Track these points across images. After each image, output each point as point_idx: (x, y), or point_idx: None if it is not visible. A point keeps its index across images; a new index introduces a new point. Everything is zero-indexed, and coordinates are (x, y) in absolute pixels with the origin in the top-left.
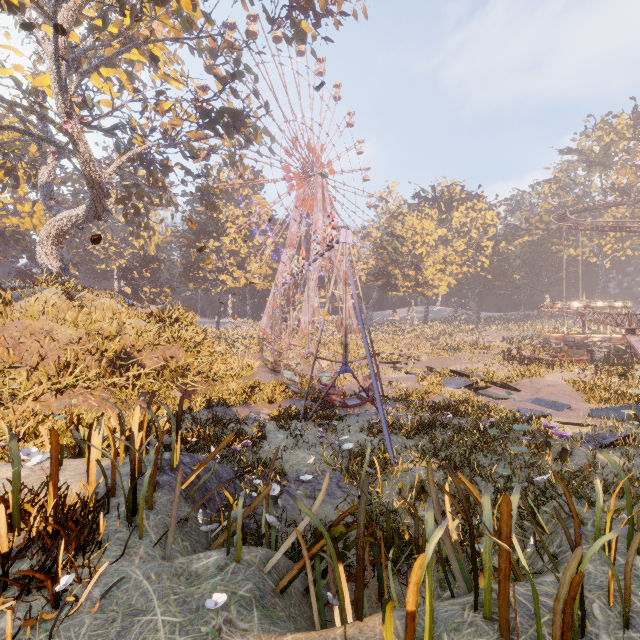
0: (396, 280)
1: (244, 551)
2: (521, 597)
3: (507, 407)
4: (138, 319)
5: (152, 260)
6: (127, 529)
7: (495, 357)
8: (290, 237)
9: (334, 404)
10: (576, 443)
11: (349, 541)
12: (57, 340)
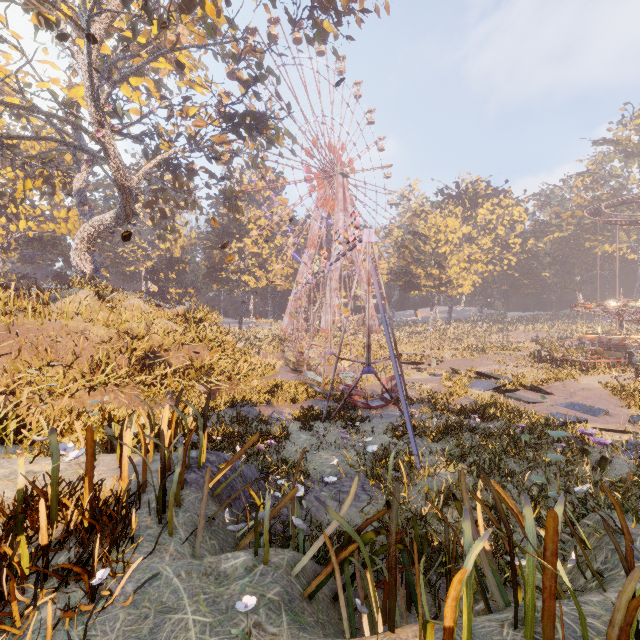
0: (418, 279)
1: (271, 553)
2: (565, 617)
3: (538, 411)
4: (165, 319)
5: (177, 262)
6: (157, 526)
7: (524, 359)
8: (311, 237)
9: (356, 405)
10: (616, 451)
11: (375, 546)
12: (90, 339)
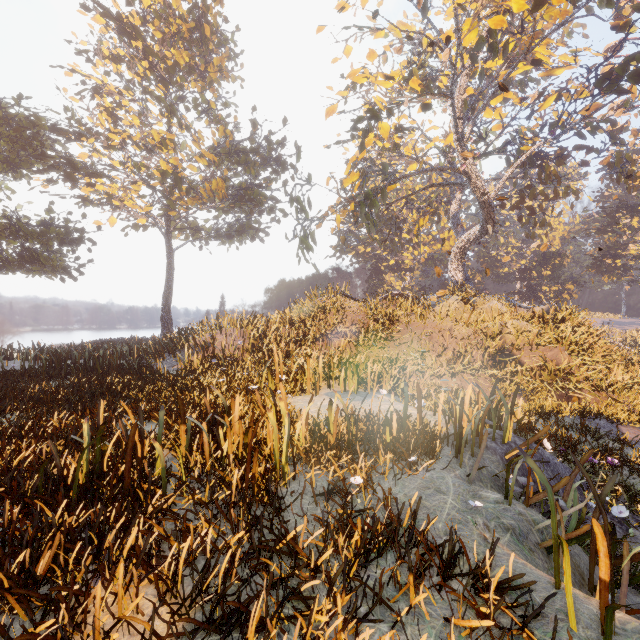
0: None
1: (522, 506)
2: None
3: None
4: (519, 320)
5: (552, 256)
6: (454, 459)
7: None
8: None
9: None
10: None
11: None
12: (454, 336)
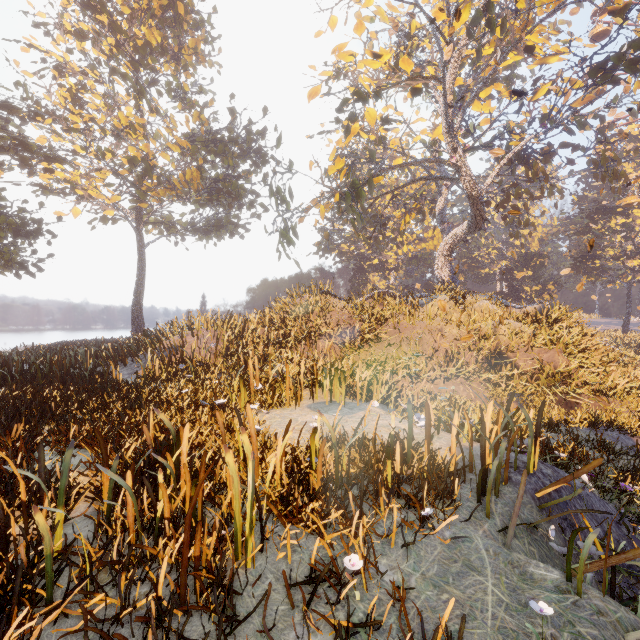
0: None
1: (596, 594)
2: None
3: None
4: (512, 320)
5: (533, 257)
6: (476, 503)
7: None
8: None
9: None
10: None
11: None
12: (445, 337)
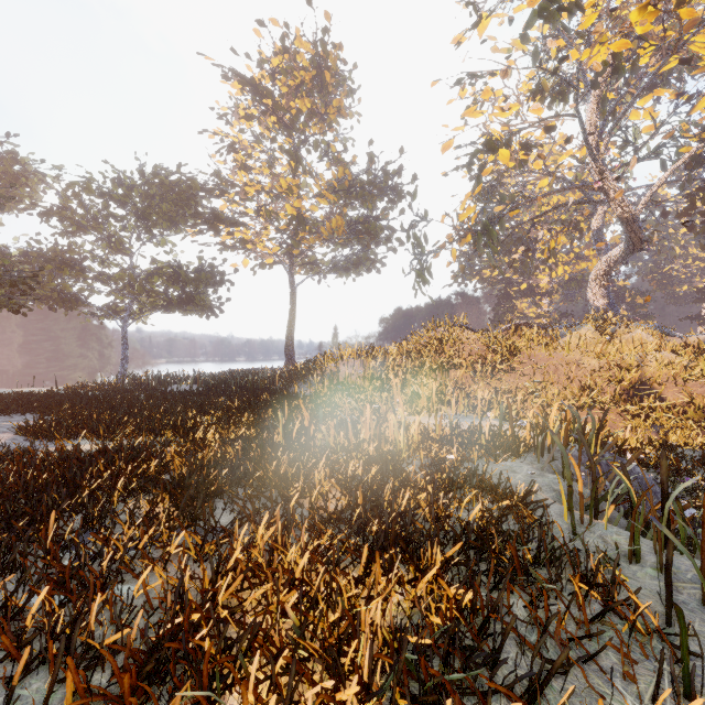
0: None
1: (574, 483)
2: None
3: None
4: (665, 351)
5: None
6: (536, 459)
7: None
8: None
9: None
10: None
11: None
12: (583, 368)
